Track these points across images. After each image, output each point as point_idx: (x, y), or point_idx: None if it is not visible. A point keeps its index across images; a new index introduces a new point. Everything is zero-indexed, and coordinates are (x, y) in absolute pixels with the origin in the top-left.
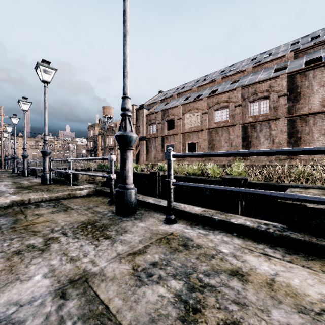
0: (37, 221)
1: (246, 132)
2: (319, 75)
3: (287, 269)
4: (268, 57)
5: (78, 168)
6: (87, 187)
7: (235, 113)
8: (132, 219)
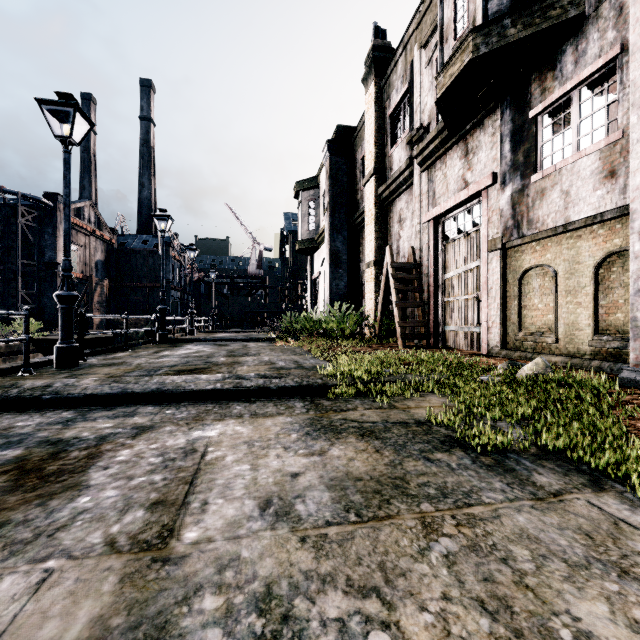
0: (122, 370)
1: None
2: None
3: (118, 354)
4: None
5: None
6: None
7: None
8: (85, 364)
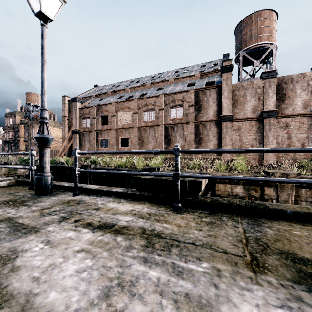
0: None
1: (167, 132)
2: (212, 94)
3: (123, 205)
4: (186, 73)
5: None
6: (6, 179)
7: (160, 115)
8: (48, 196)
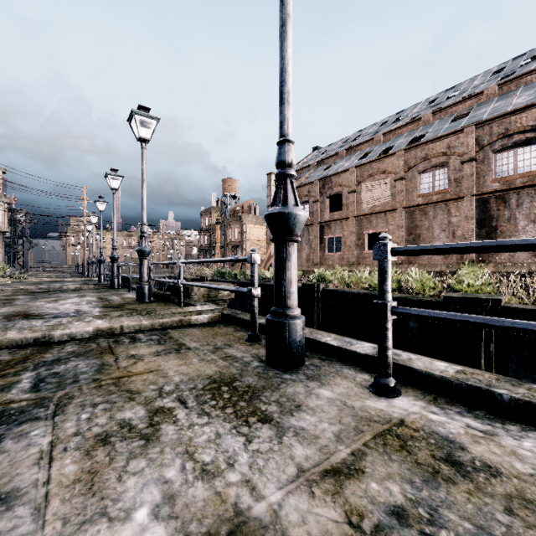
0: (134, 370)
1: (486, 210)
2: None
3: None
4: (532, 63)
5: (188, 276)
6: (207, 309)
7: (463, 175)
8: (302, 377)
